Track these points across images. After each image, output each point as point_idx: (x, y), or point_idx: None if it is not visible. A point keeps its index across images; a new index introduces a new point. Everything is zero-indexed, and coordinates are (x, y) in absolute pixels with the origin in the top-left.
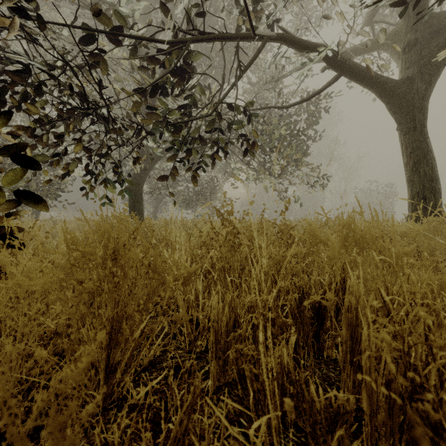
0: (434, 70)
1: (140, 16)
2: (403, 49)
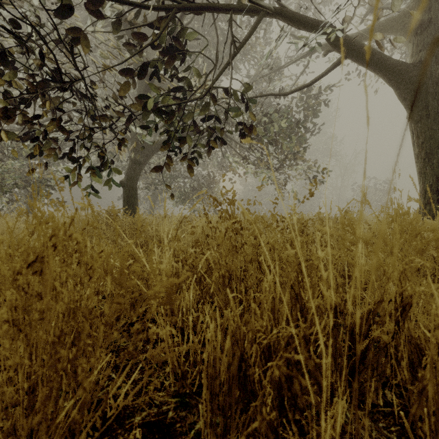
0: None
1: None
2: (415, 30)
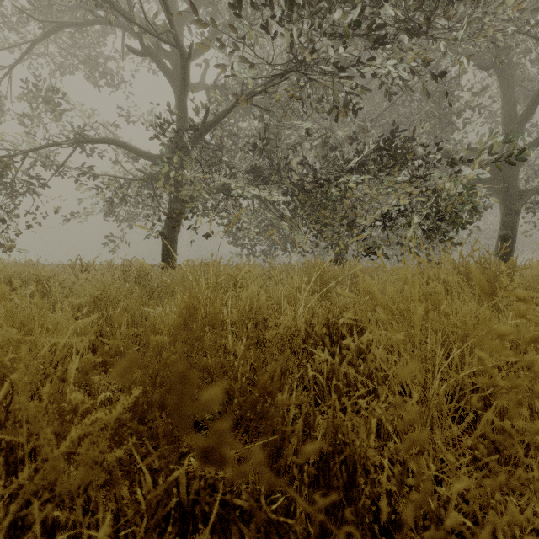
0: None
1: None
2: None
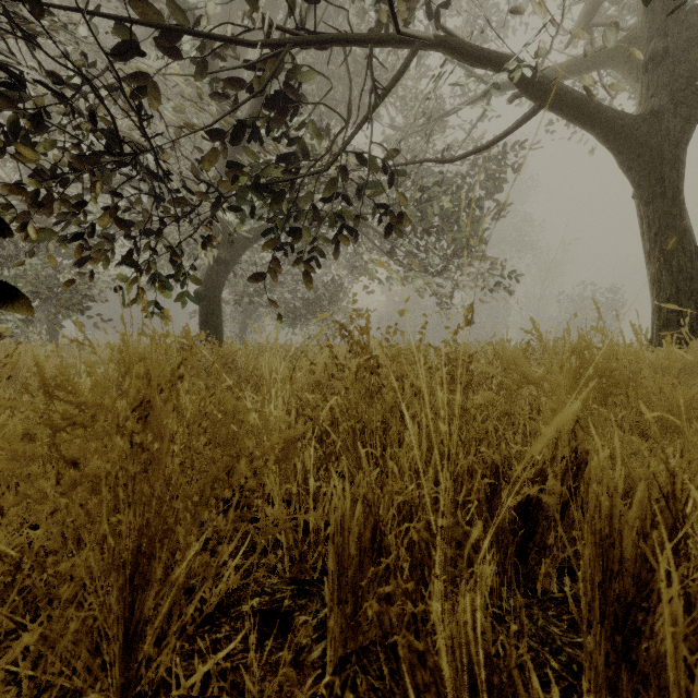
0: (696, 98)
1: (217, 18)
2: (645, 65)
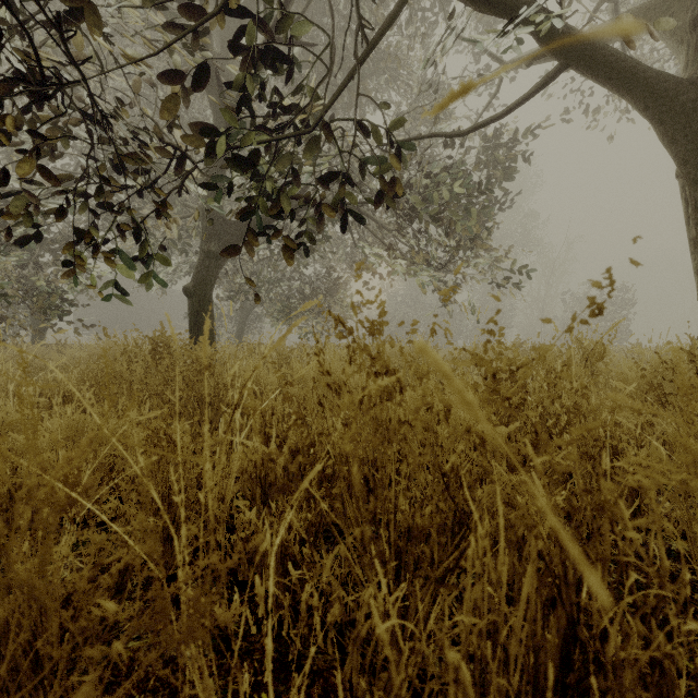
0: None
1: None
2: (693, 21)
